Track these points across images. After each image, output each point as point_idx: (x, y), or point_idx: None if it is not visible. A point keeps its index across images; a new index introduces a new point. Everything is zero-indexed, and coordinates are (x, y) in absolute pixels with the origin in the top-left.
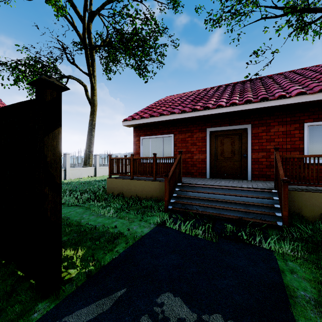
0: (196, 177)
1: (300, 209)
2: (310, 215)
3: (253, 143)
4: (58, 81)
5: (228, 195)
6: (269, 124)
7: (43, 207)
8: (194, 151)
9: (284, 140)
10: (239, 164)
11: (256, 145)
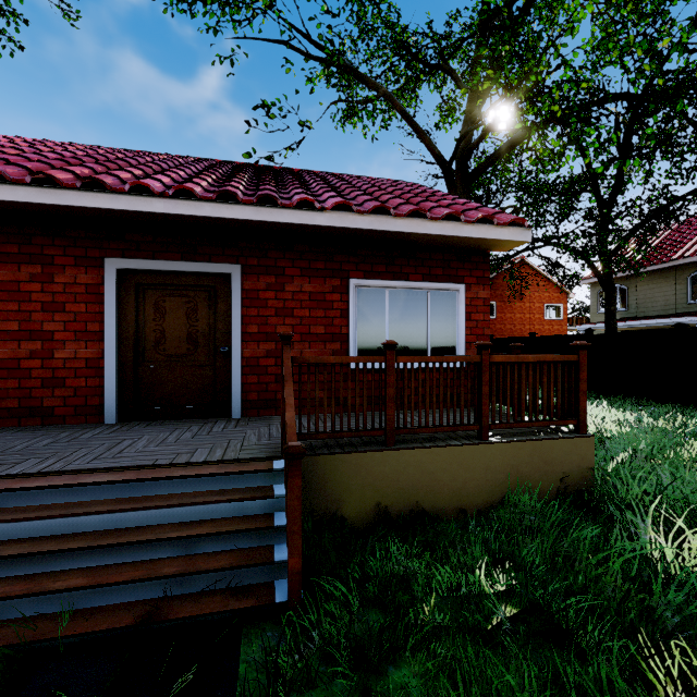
0: (67, 423)
1: (338, 500)
2: (357, 511)
3: (245, 316)
4: None
5: (127, 512)
6: (283, 271)
7: None
8: (57, 331)
9: (312, 314)
10: (209, 375)
11: (254, 323)
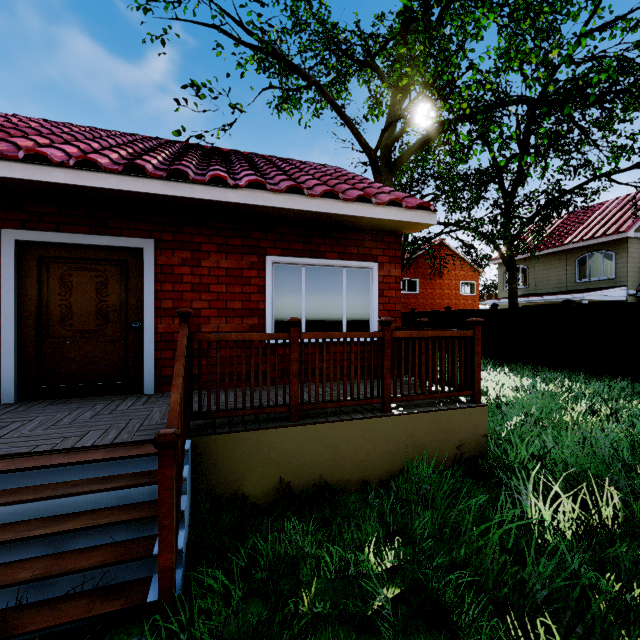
0: None
1: (239, 479)
2: (259, 489)
3: (159, 291)
4: None
5: None
6: (199, 247)
7: None
8: None
9: (229, 290)
10: (121, 351)
11: (169, 298)
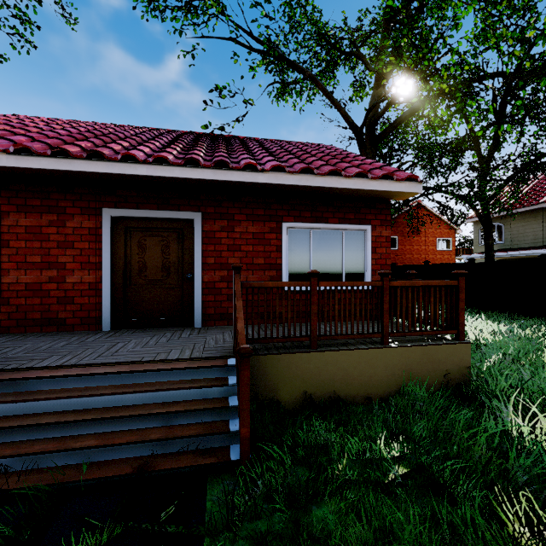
0: (75, 330)
1: (275, 389)
2: (289, 397)
3: (205, 250)
4: None
5: (124, 394)
6: (233, 217)
7: None
8: (68, 262)
9: (255, 249)
10: (178, 295)
11: (211, 256)
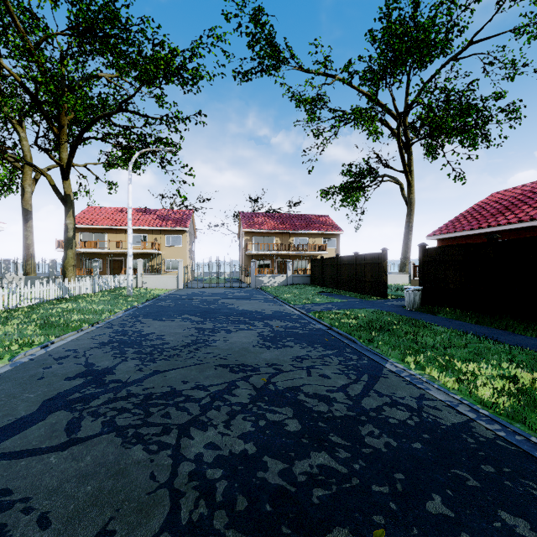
0: None
1: None
2: None
3: None
4: (386, 249)
5: None
6: None
7: (383, 278)
8: None
9: None
10: None
11: None
